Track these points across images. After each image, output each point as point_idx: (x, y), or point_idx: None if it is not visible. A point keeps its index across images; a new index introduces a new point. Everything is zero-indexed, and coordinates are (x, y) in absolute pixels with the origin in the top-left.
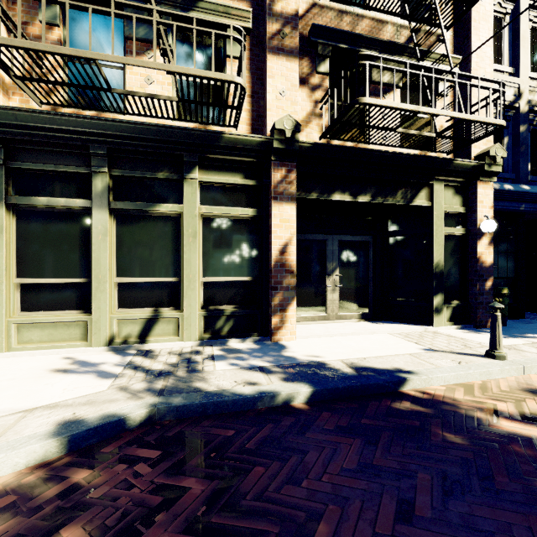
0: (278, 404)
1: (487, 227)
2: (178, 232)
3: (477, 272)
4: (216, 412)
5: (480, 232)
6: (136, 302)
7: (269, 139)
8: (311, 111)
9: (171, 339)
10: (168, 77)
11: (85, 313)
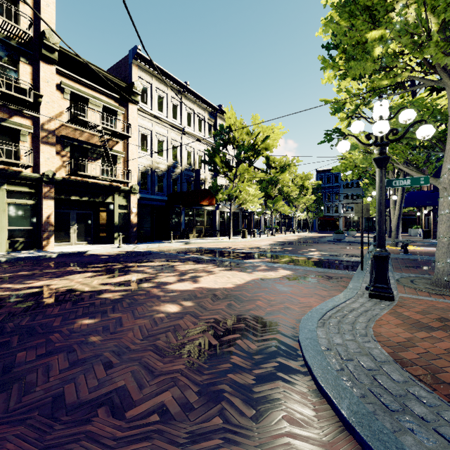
0: (47, 257)
1: (133, 211)
2: None
3: (131, 225)
4: (28, 259)
5: (132, 212)
6: None
7: (42, 177)
8: (62, 165)
9: None
10: None
11: None
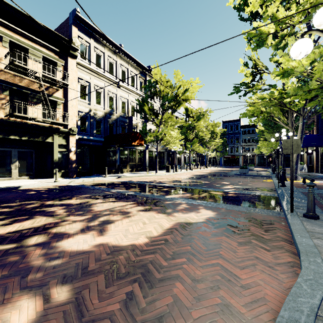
0: None
1: (72, 149)
2: None
3: (70, 162)
4: None
5: (71, 150)
6: None
7: None
8: (0, 106)
9: None
10: None
11: None
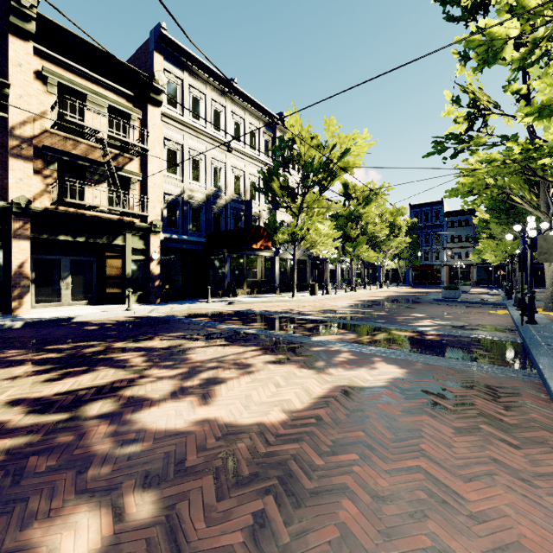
0: (6, 328)
1: (154, 257)
2: None
3: (151, 277)
4: None
5: (152, 258)
6: None
7: (10, 206)
8: (44, 189)
9: None
10: None
11: None
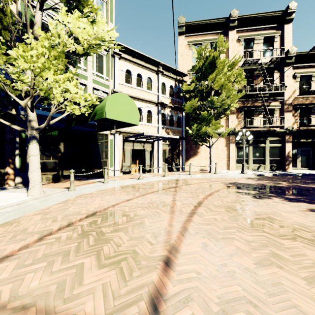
0: (296, 175)
1: None
2: (264, 149)
3: None
4: (287, 175)
5: None
6: (255, 163)
7: (286, 131)
8: (294, 121)
9: (263, 170)
10: (262, 120)
11: (246, 164)
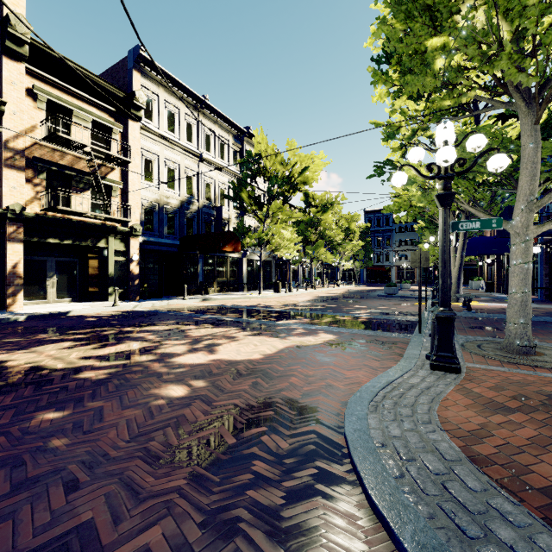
0: (12, 321)
1: (134, 258)
2: None
3: (131, 277)
4: None
5: (132, 259)
6: None
7: (6, 212)
8: (34, 196)
9: None
10: None
11: None
